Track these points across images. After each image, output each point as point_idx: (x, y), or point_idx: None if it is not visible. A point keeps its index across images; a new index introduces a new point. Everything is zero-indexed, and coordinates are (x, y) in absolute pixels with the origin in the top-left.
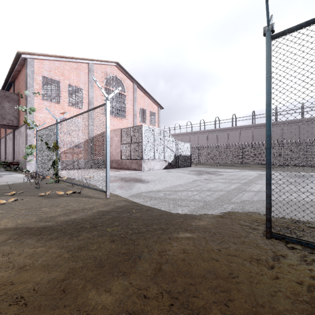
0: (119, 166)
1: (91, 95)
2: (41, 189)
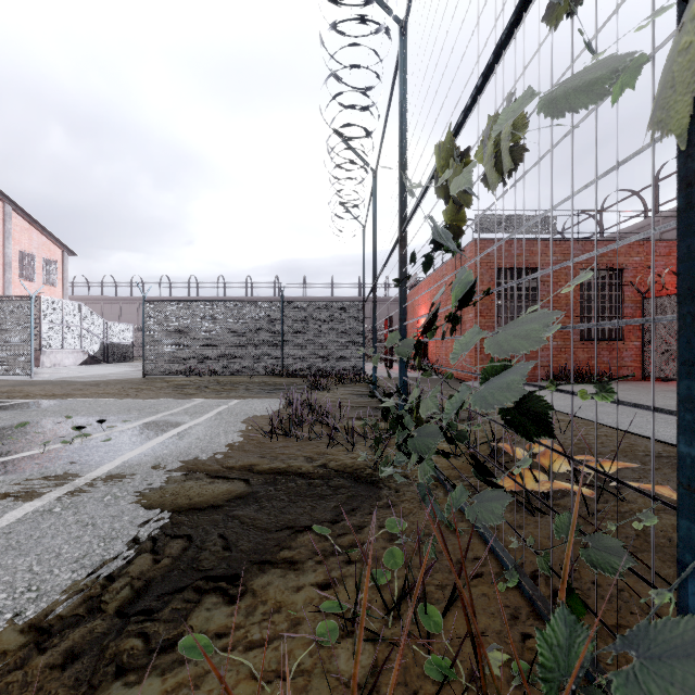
0: None
1: None
2: None
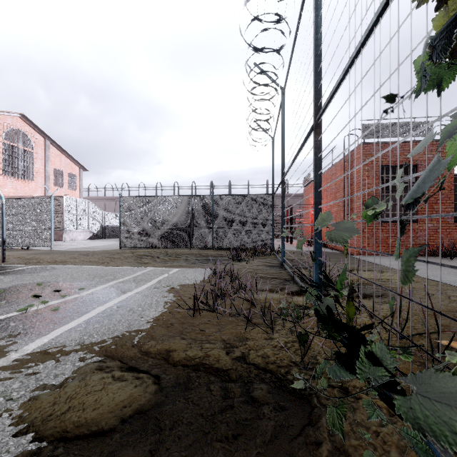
0: None
1: None
2: None
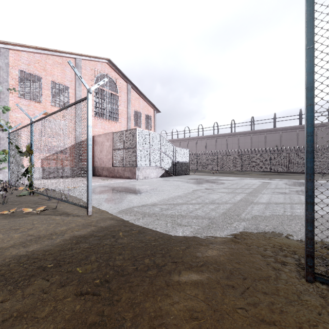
0: (110, 174)
1: (79, 94)
2: (6, 204)
